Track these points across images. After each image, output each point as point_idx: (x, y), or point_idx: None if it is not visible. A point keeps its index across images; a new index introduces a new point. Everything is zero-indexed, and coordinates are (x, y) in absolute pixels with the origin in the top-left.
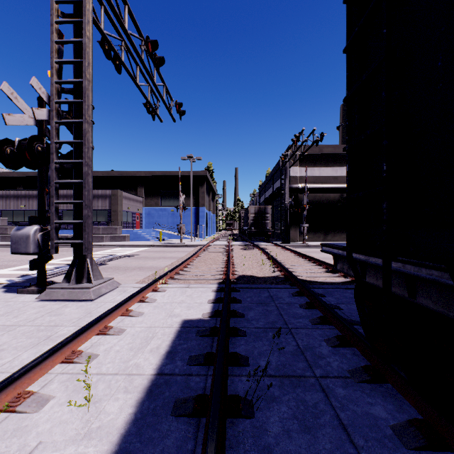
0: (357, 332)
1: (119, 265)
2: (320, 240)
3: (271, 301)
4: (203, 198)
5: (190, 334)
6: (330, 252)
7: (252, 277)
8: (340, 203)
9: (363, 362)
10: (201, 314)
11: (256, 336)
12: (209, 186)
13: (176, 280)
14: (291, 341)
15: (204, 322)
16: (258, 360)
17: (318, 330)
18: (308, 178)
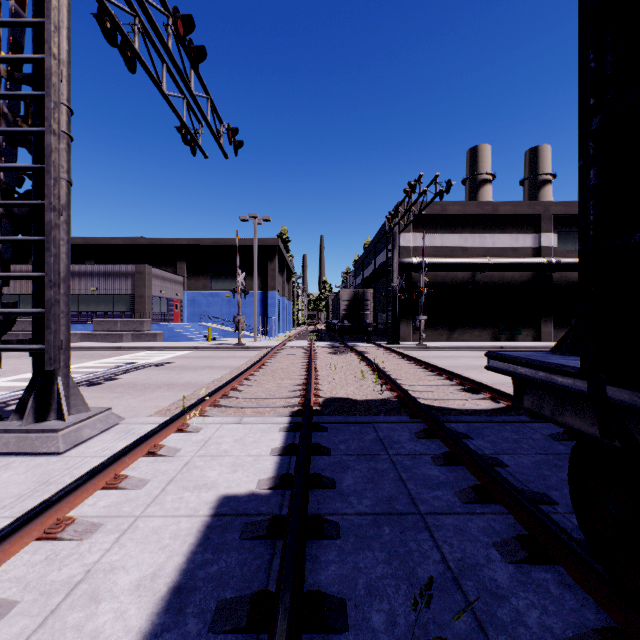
0: (565, 534)
1: (137, 381)
2: (443, 340)
3: (381, 451)
4: (274, 279)
5: (229, 534)
6: (513, 372)
7: (347, 400)
8: (471, 286)
9: (589, 608)
10: (255, 482)
11: (359, 537)
12: (283, 262)
13: (223, 408)
14: (429, 549)
15: (260, 501)
16: (367, 611)
17: (476, 519)
18: (426, 249)
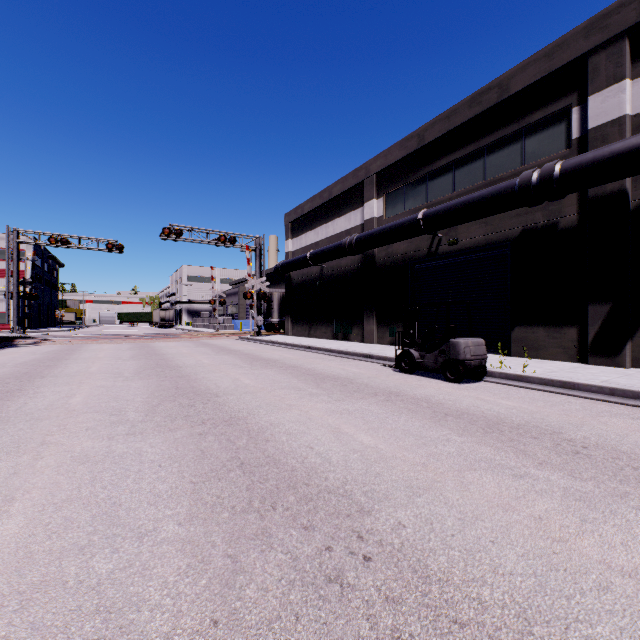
0: None
1: None
2: (306, 335)
3: None
4: None
5: None
6: None
7: None
8: (318, 281)
9: None
10: None
11: None
12: None
13: None
14: None
15: None
16: None
17: None
18: (299, 251)
